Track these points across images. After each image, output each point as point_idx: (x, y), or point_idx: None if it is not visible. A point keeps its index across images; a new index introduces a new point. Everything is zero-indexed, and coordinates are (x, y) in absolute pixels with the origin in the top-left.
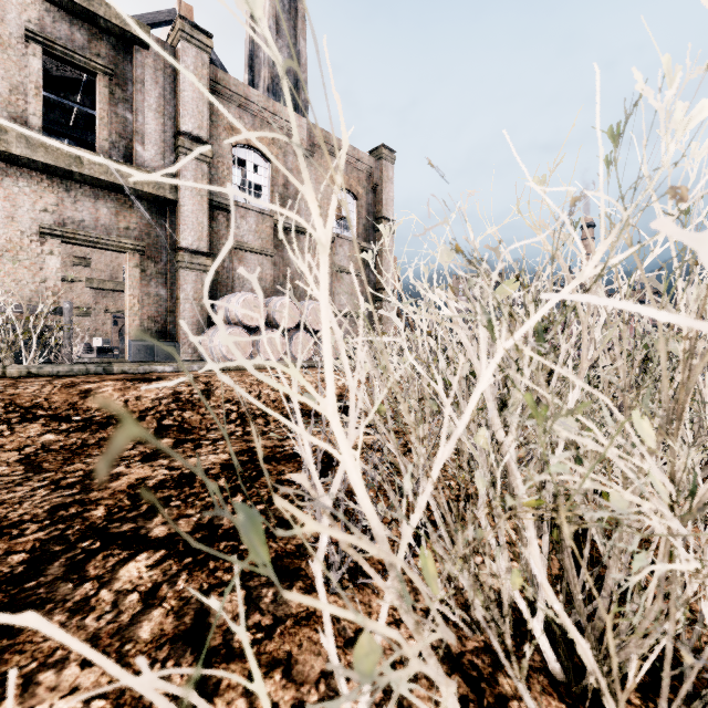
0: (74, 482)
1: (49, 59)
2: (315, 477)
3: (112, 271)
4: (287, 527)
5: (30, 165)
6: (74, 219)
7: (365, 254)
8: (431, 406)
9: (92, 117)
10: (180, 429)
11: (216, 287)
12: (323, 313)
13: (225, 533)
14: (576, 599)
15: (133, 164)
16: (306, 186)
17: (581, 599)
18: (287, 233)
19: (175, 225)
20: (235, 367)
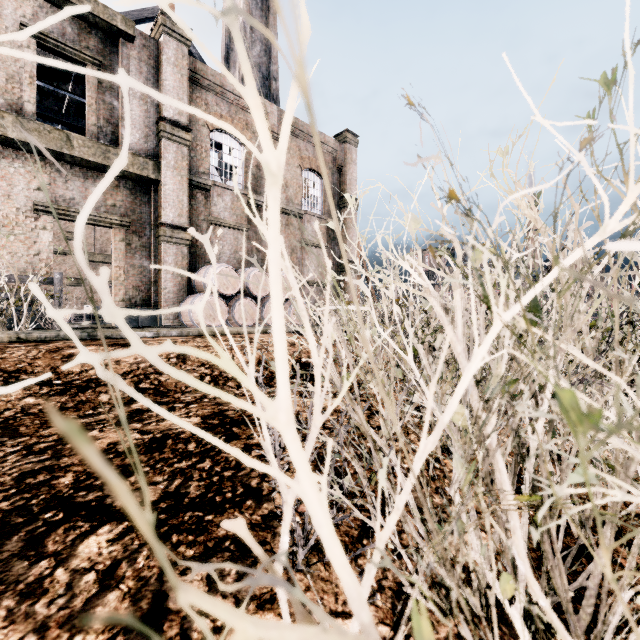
0: (47, 447)
1: (43, 51)
2: (275, 467)
3: (101, 245)
4: (253, 495)
5: (25, 147)
6: (65, 197)
7: (331, 224)
8: (397, 374)
9: (82, 105)
10: (156, 392)
11: (195, 259)
12: (272, 274)
13: (190, 502)
14: (563, 592)
15: (119, 147)
16: (248, 85)
17: (568, 593)
18: (259, 210)
19: (157, 202)
20: (210, 333)
